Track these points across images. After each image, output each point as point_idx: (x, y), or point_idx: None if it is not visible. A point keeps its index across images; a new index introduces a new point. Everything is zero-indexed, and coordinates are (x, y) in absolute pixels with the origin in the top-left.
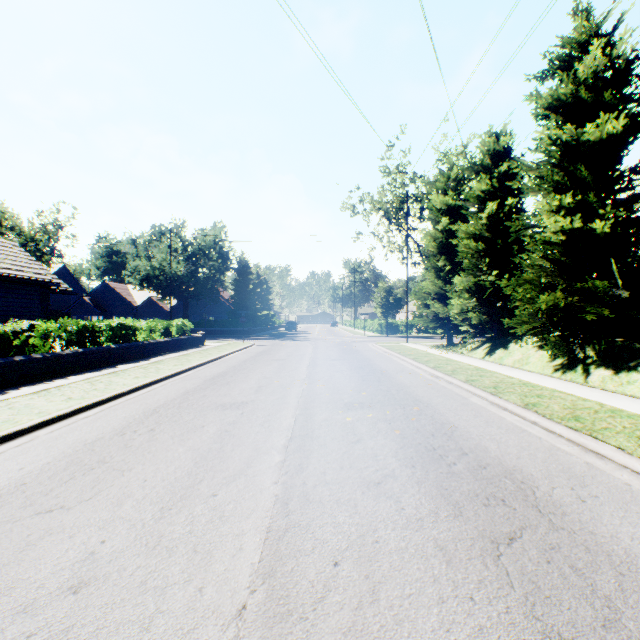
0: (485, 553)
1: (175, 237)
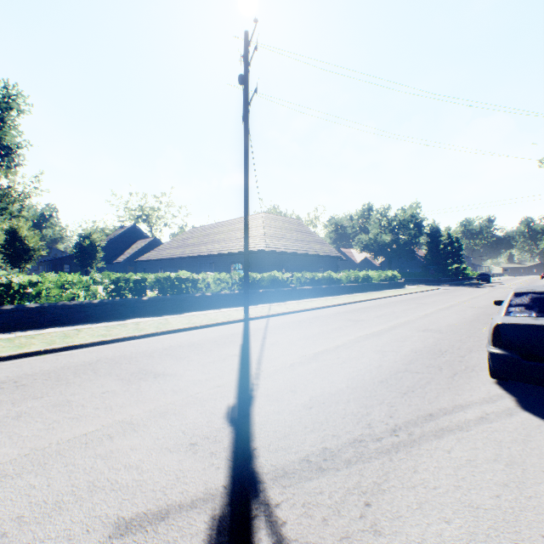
0: (473, 319)
1: (382, 217)
